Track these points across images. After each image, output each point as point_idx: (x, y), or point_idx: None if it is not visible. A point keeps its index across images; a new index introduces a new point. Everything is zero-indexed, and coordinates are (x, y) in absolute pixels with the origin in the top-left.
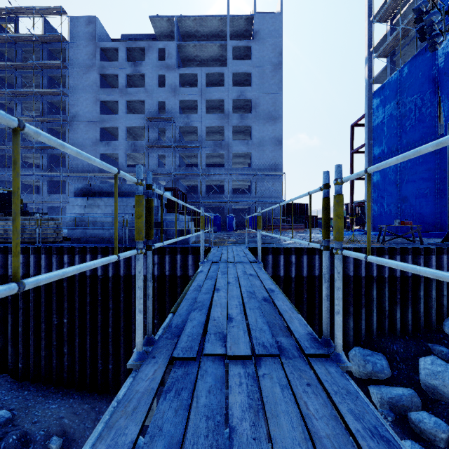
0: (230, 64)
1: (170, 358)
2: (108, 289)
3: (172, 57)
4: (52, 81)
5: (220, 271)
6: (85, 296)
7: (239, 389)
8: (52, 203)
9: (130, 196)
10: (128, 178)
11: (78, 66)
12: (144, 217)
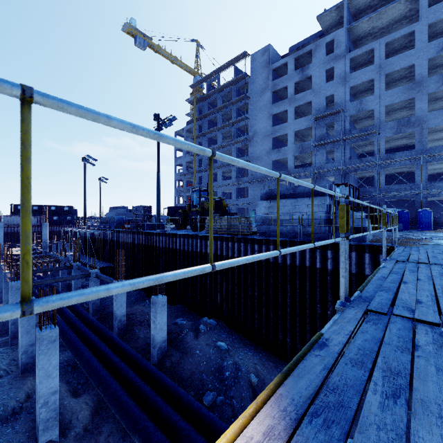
0: (424, 15)
1: (365, 310)
2: (286, 275)
3: (342, 44)
4: (239, 112)
5: (408, 269)
6: (269, 278)
7: (425, 335)
8: (239, 205)
9: (304, 197)
10: (338, 195)
11: (256, 93)
12: (345, 217)
